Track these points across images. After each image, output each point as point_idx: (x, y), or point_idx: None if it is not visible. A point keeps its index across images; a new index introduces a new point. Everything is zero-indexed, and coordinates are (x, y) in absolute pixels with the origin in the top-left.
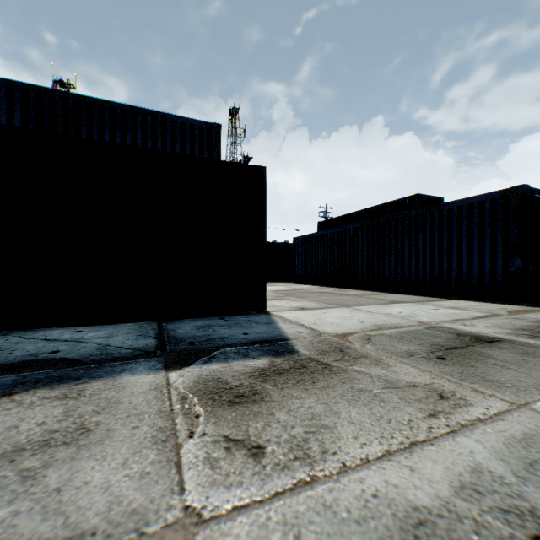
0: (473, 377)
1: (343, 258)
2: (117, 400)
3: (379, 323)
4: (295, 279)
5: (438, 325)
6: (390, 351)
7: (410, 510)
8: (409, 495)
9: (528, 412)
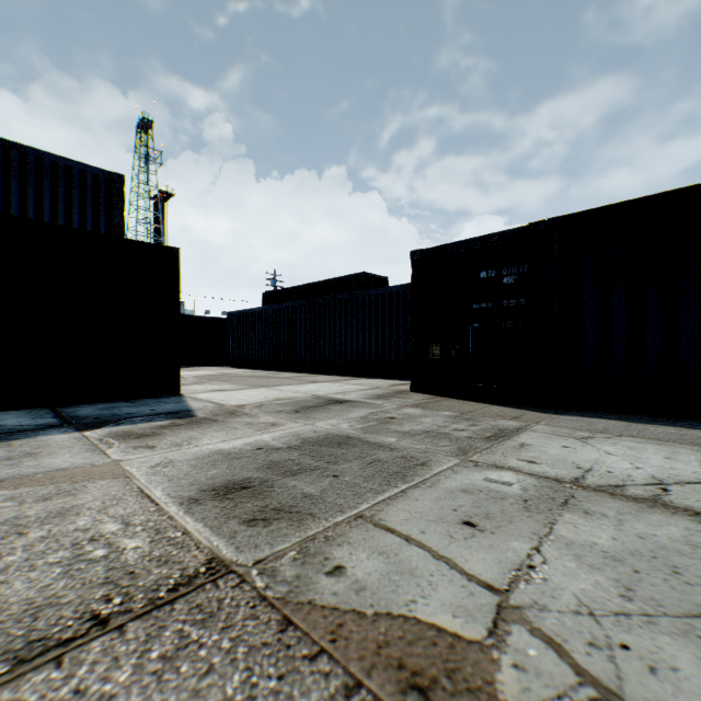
0: (304, 417)
1: (282, 339)
2: (48, 444)
3: (280, 397)
4: (230, 363)
5: (325, 396)
6: (268, 411)
7: (218, 450)
8: (221, 447)
9: (310, 425)
